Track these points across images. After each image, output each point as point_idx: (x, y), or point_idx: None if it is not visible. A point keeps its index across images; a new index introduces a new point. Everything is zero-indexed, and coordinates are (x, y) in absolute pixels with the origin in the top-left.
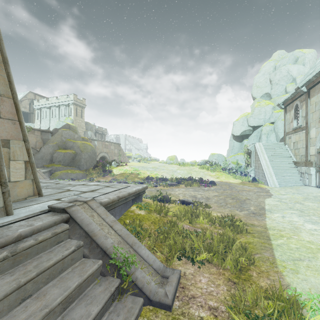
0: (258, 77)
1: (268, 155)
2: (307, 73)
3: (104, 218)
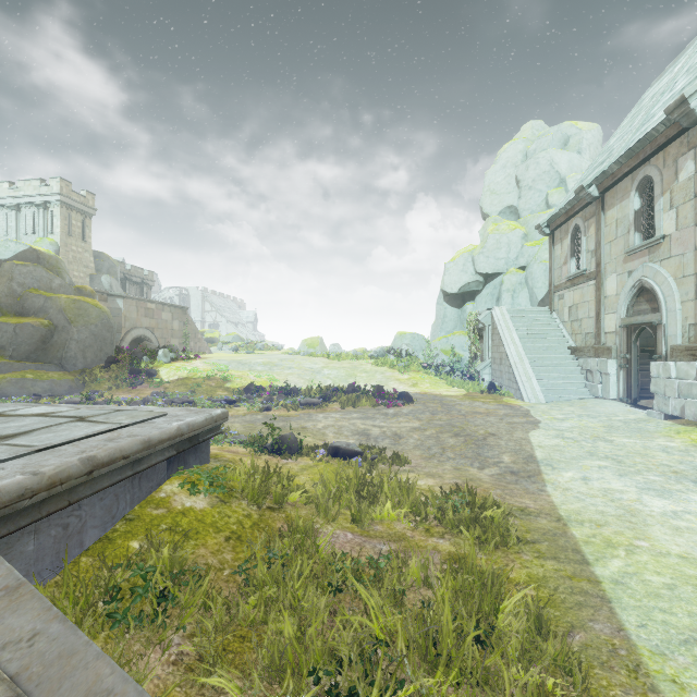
0: (493, 172)
1: (520, 334)
2: (593, 163)
3: None
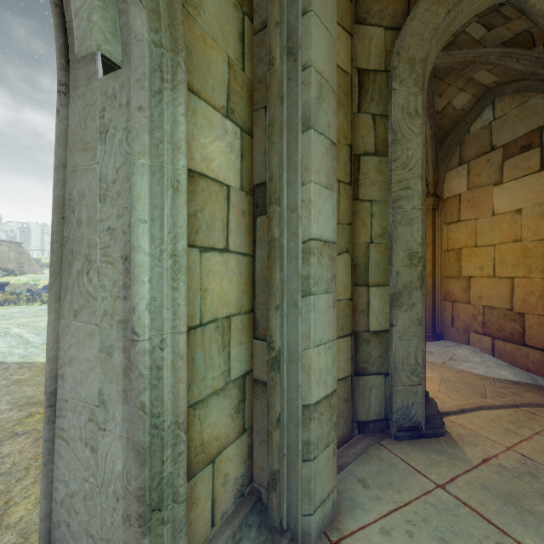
0: None
1: None
2: None
3: None
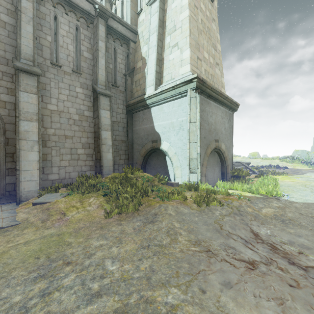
0: None
1: None
2: None
3: (246, 165)
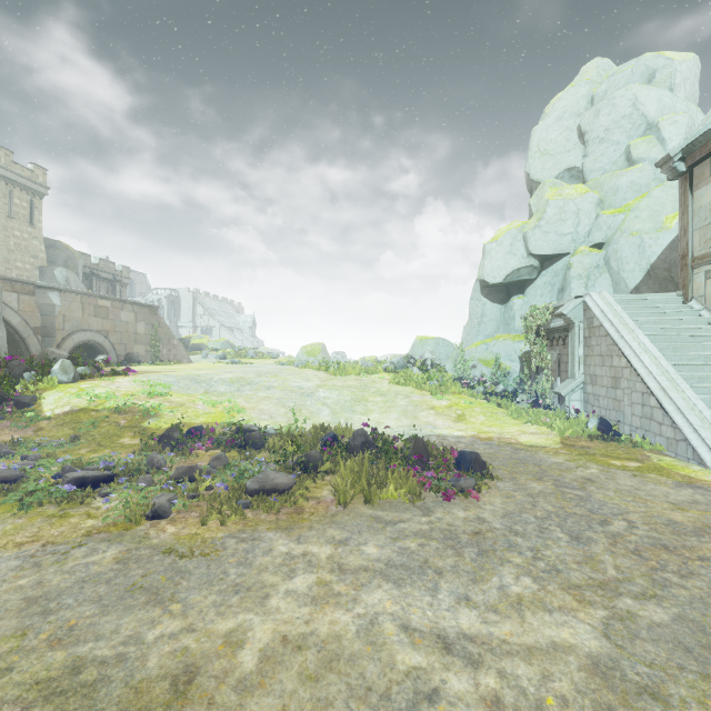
0: (544, 127)
1: (649, 336)
2: None
3: None
